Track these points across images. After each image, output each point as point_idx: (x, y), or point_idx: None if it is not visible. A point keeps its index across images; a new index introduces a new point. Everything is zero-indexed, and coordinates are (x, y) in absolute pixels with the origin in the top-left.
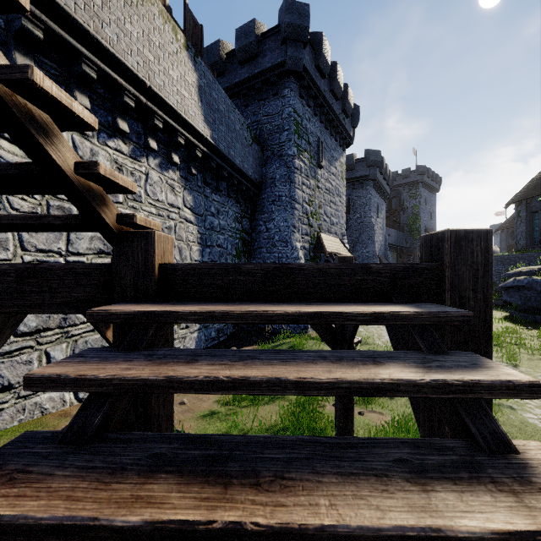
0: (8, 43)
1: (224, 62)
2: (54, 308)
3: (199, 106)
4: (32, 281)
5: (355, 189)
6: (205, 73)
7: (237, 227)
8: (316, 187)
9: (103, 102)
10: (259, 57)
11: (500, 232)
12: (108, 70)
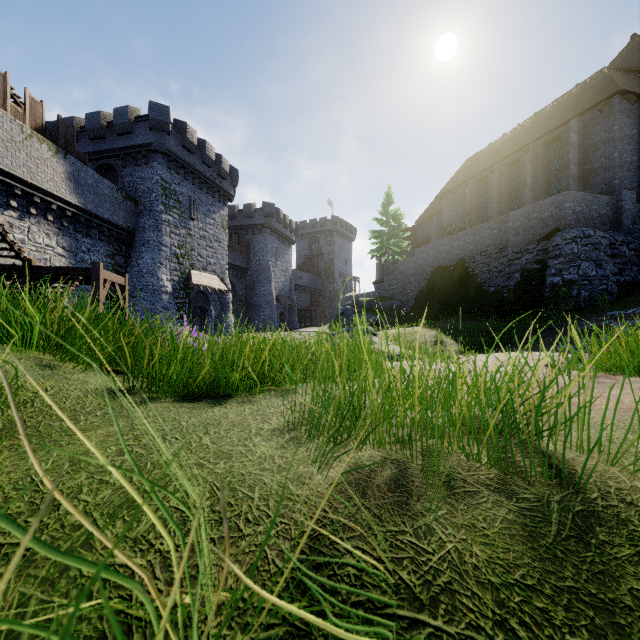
0: None
1: (105, 129)
2: (8, 273)
3: (68, 185)
4: (3, 267)
5: (255, 235)
6: (74, 163)
7: (109, 262)
8: (188, 234)
9: (2, 192)
10: (134, 134)
11: None
12: (6, 180)
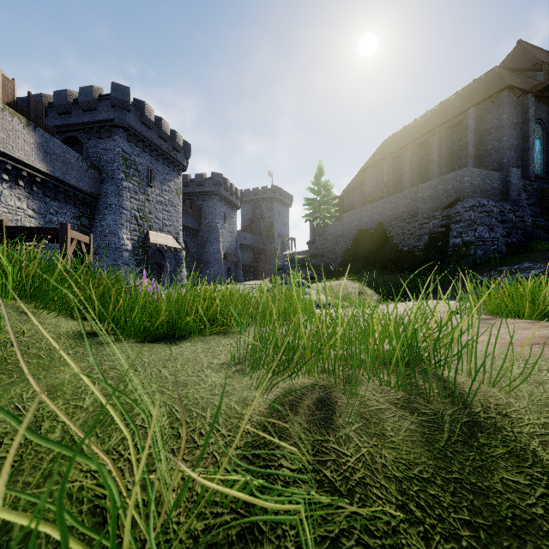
0: None
1: (71, 105)
2: None
3: (38, 154)
4: None
5: (205, 201)
6: (43, 135)
7: (75, 223)
8: (146, 199)
9: None
10: (97, 111)
11: None
12: None
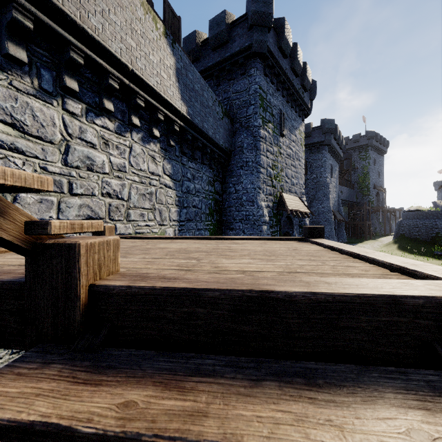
0: (2, 34)
1: (199, 49)
2: None
3: (176, 86)
4: None
5: (312, 153)
6: (182, 57)
7: (210, 190)
8: (279, 153)
9: (91, 85)
10: (229, 43)
11: None
12: (94, 56)
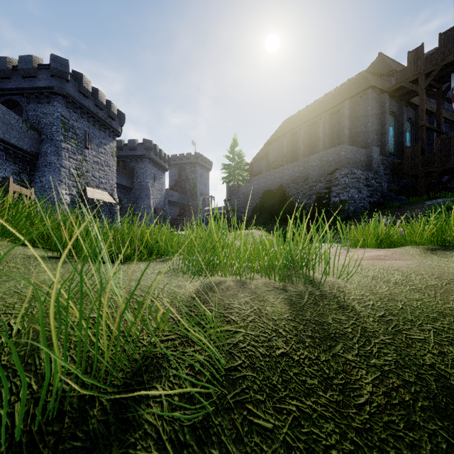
0: None
1: (11, 71)
2: None
3: None
4: None
5: (137, 163)
6: None
7: (15, 178)
8: (84, 160)
9: None
10: (37, 78)
11: None
12: None
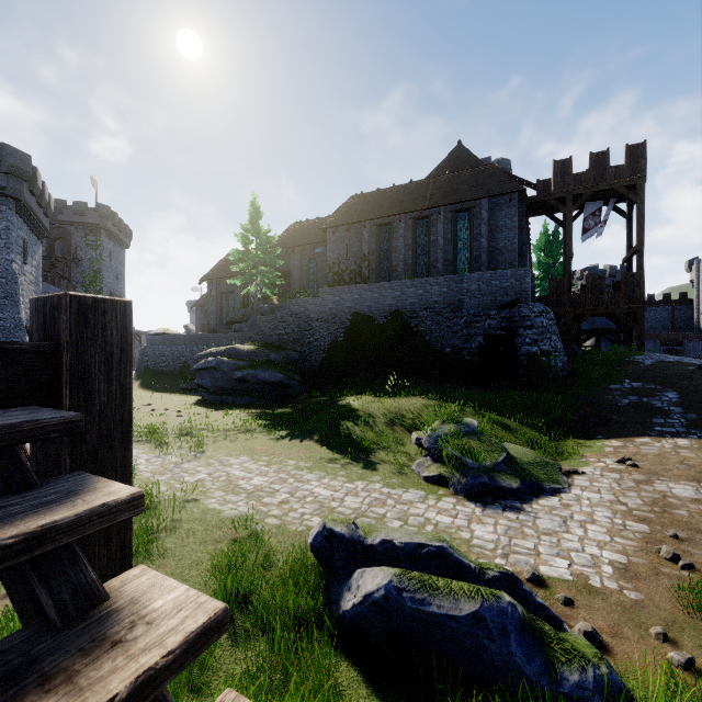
0: None
1: None
2: None
3: None
4: None
5: None
6: None
7: None
8: None
9: None
10: None
11: (196, 309)
12: None
